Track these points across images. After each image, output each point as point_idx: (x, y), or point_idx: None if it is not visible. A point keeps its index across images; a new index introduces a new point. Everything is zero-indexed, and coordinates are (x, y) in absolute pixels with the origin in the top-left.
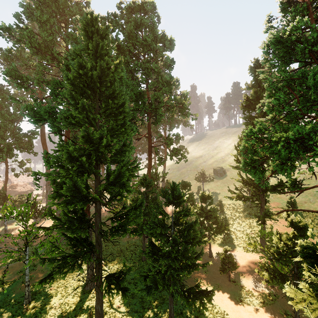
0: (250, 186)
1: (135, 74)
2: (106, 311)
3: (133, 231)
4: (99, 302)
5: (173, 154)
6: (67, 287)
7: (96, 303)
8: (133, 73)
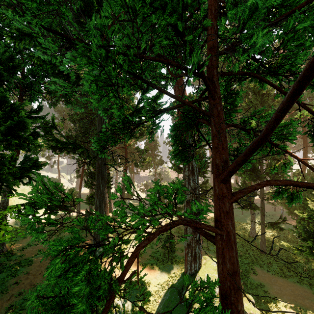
0: None
1: None
2: (266, 248)
3: None
4: (263, 236)
5: None
6: (238, 231)
7: (261, 236)
8: None
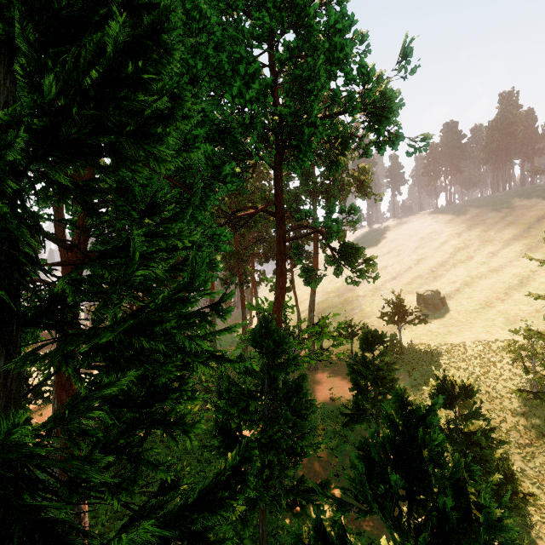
0: None
1: None
2: None
3: None
4: None
5: (341, 259)
6: None
7: None
8: None
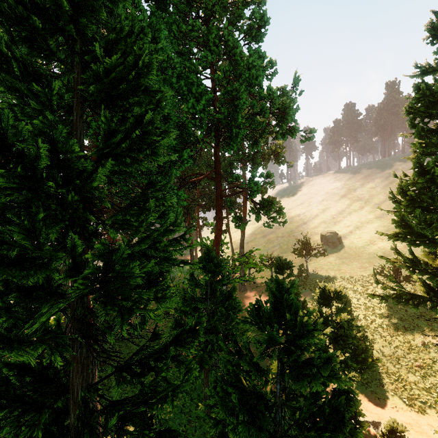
0: (424, 274)
1: (190, 60)
2: None
3: (166, 433)
4: None
5: (261, 210)
6: None
7: None
8: (187, 57)
